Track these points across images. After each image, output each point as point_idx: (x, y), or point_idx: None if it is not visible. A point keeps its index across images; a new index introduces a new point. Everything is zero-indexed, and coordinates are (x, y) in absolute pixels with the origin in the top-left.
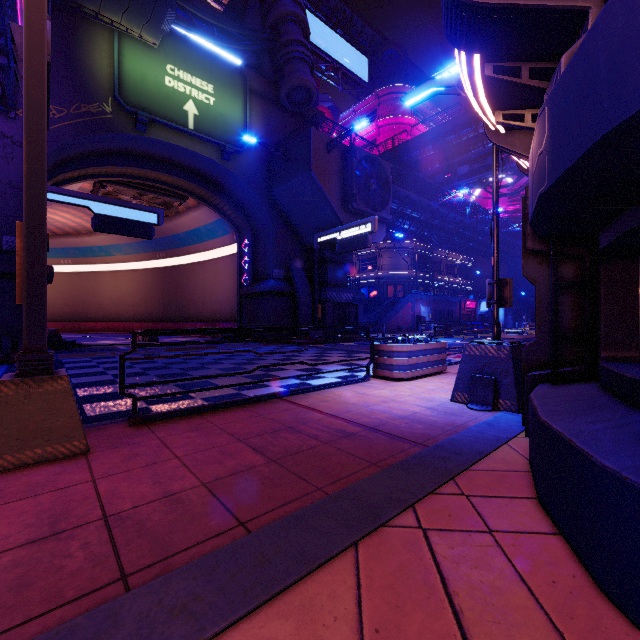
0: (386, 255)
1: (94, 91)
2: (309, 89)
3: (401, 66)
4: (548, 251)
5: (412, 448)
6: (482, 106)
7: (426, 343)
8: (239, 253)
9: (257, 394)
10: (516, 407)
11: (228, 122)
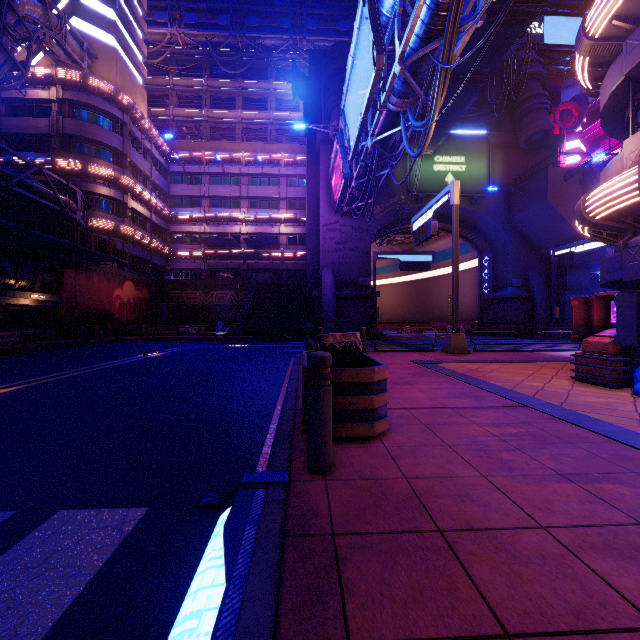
0: None
1: (396, 190)
2: (546, 130)
3: None
4: None
5: None
6: None
7: None
8: (480, 267)
9: None
10: None
11: (475, 178)
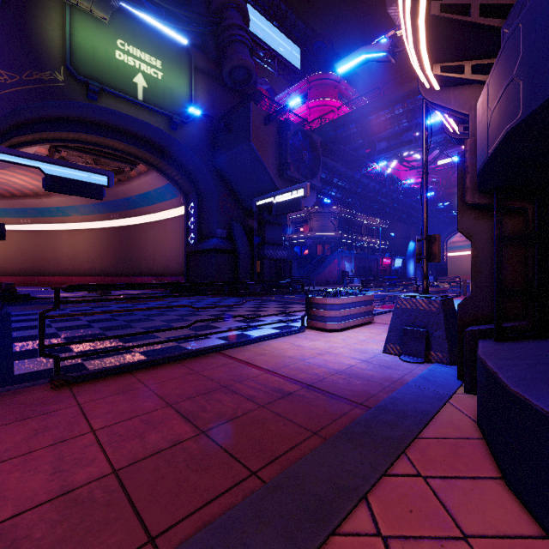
0: (316, 218)
1: (46, 60)
2: (249, 69)
3: (328, 56)
4: (488, 204)
5: (354, 410)
6: (421, 58)
7: (356, 296)
8: (186, 214)
9: (196, 346)
10: (448, 359)
11: (175, 95)
